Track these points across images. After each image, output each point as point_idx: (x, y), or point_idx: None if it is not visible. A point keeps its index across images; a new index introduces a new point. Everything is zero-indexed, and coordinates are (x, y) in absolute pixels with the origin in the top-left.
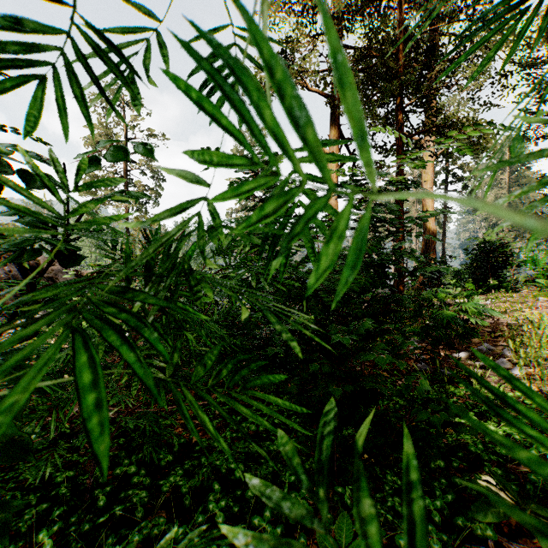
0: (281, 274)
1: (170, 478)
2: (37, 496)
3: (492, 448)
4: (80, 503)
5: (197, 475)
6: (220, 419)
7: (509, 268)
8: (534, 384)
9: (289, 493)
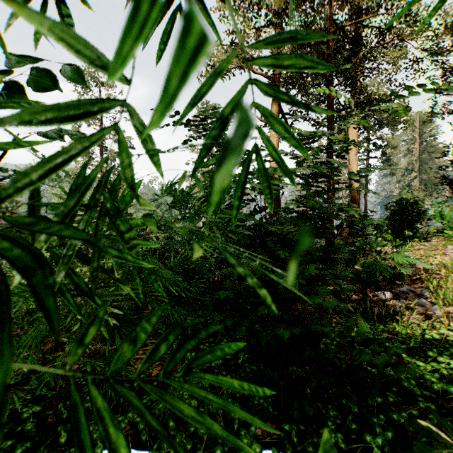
0: (232, 221)
1: (129, 413)
2: (4, 431)
3: (423, 383)
4: (45, 438)
5: (153, 411)
6: None
7: (421, 221)
8: (452, 321)
9: (239, 430)
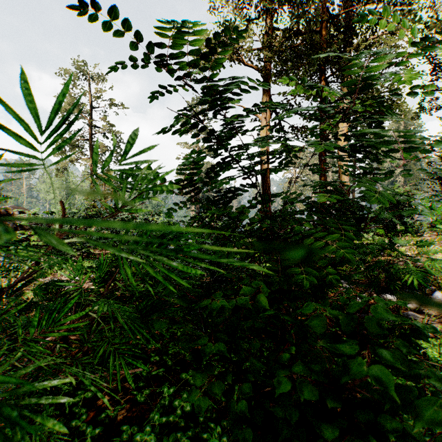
0: None
1: None
2: None
3: None
4: None
5: None
6: (151, 387)
7: (413, 216)
8: None
9: None
